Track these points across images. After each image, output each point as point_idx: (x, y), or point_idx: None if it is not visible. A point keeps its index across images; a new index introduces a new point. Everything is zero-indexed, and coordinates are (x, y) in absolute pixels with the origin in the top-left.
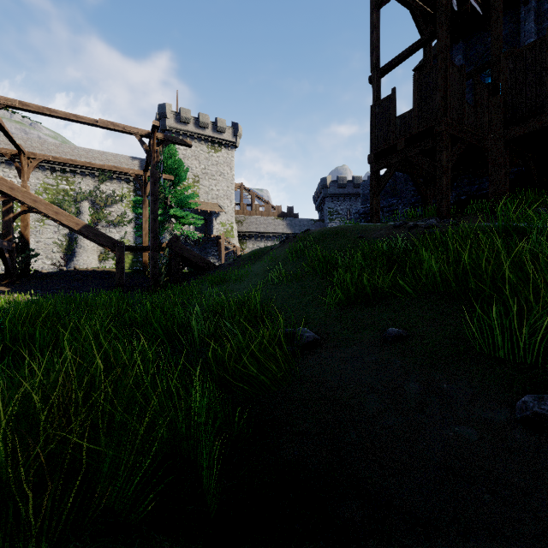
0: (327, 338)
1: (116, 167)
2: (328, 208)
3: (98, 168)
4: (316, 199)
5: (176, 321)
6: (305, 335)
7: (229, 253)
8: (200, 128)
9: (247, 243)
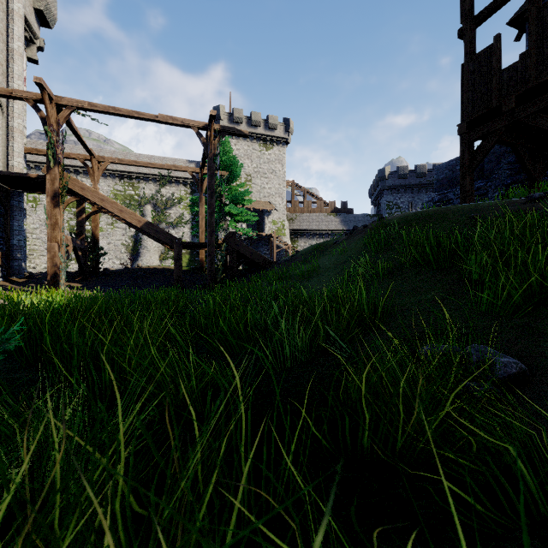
0: (543, 369)
1: (174, 166)
2: (386, 201)
3: (159, 168)
4: (372, 192)
5: (248, 323)
6: (498, 360)
7: (280, 252)
8: (252, 127)
9: (298, 241)
